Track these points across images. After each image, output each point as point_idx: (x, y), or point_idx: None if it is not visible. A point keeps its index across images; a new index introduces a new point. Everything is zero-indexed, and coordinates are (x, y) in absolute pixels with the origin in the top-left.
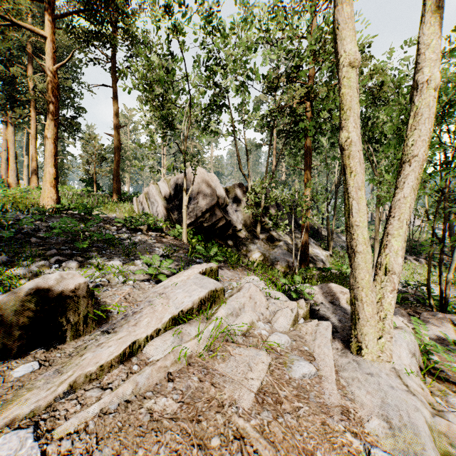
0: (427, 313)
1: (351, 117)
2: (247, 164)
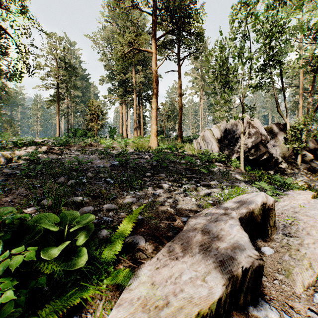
0: None
1: None
2: (286, 106)
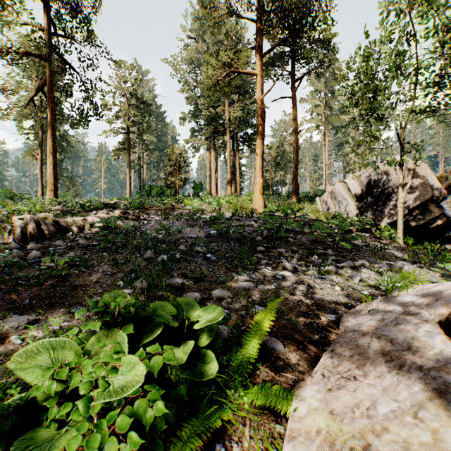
0: None
1: None
2: None
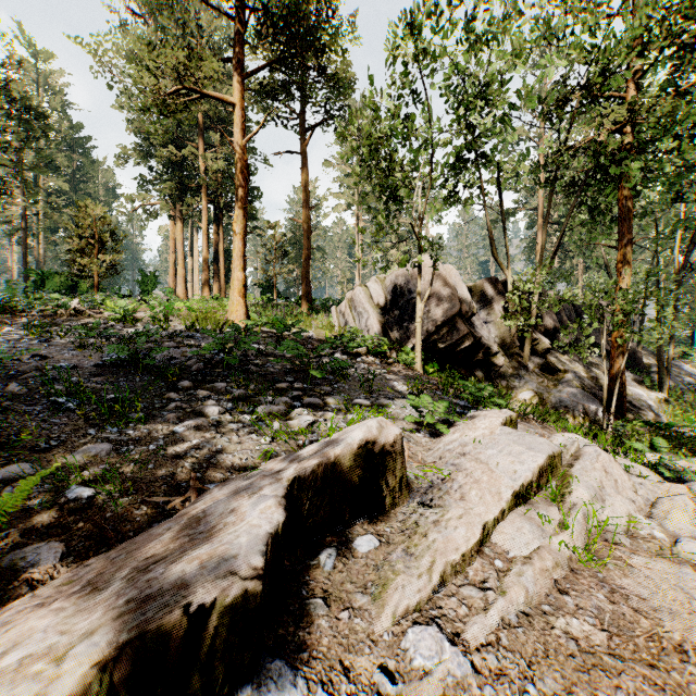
0: None
1: None
2: (506, 246)
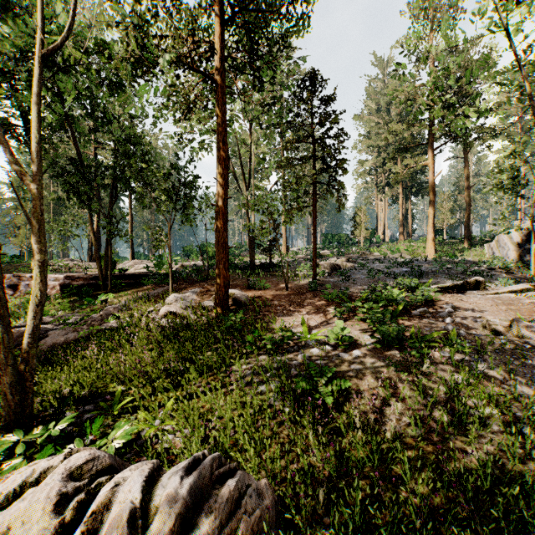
0: None
1: None
2: None
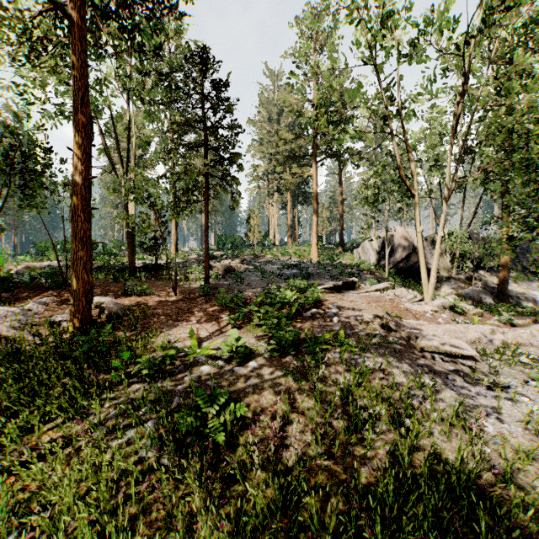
0: (523, 316)
1: (419, 243)
2: None
